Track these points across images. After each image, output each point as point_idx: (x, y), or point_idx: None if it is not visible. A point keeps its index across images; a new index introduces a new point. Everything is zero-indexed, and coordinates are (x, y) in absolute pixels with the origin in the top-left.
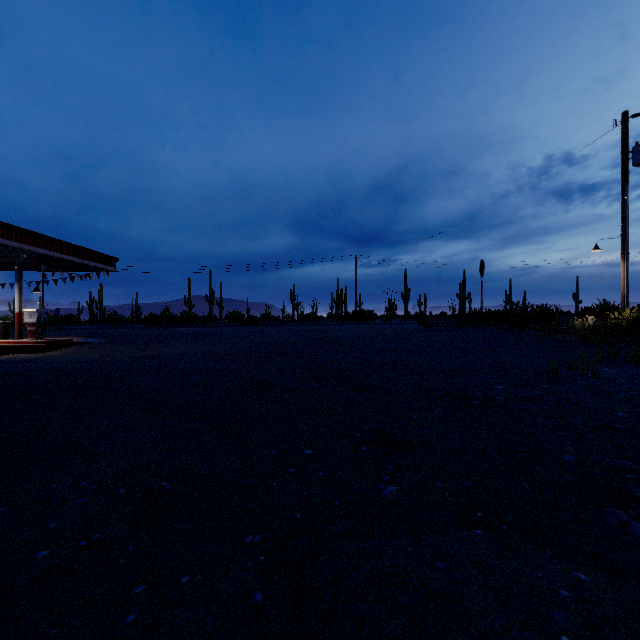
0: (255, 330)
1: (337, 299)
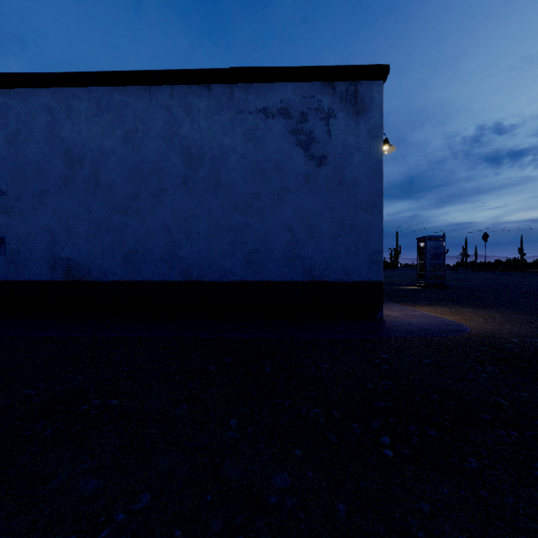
0: None
1: None
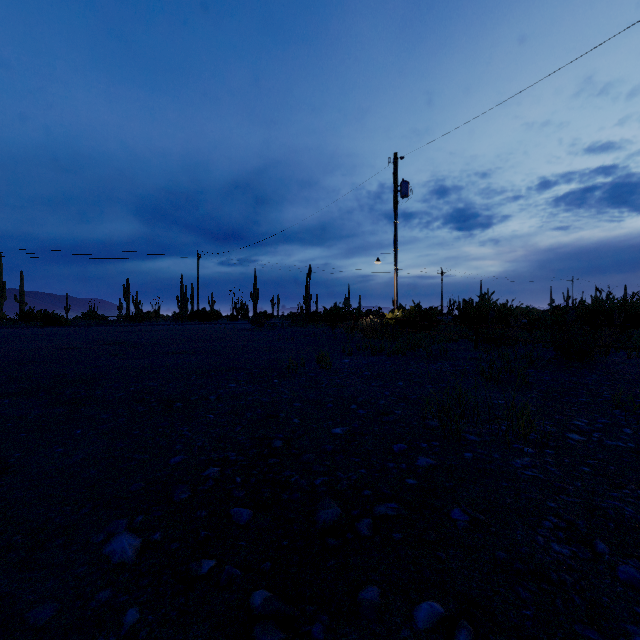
0: (45, 332)
1: (181, 297)
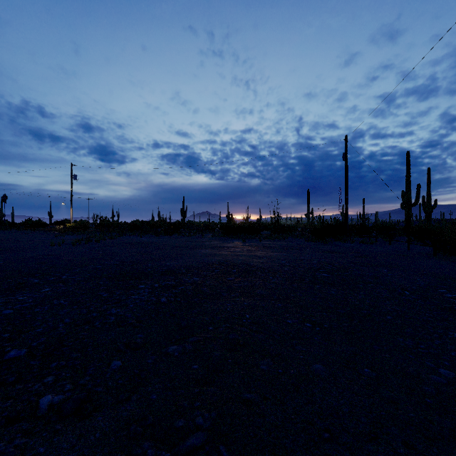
0: None
1: None
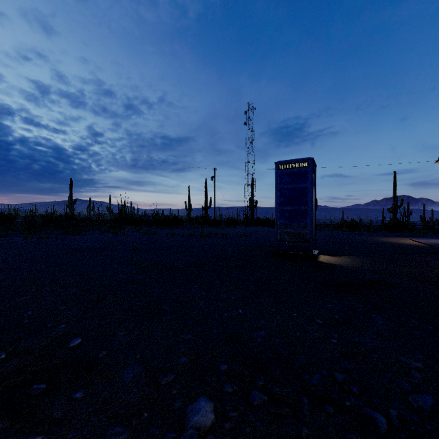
0: None
1: None
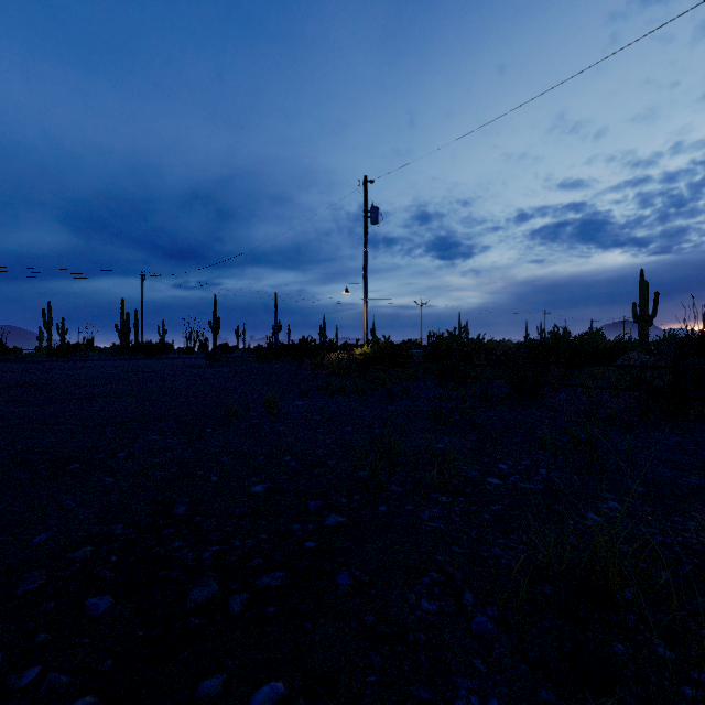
0: None
1: (122, 326)
